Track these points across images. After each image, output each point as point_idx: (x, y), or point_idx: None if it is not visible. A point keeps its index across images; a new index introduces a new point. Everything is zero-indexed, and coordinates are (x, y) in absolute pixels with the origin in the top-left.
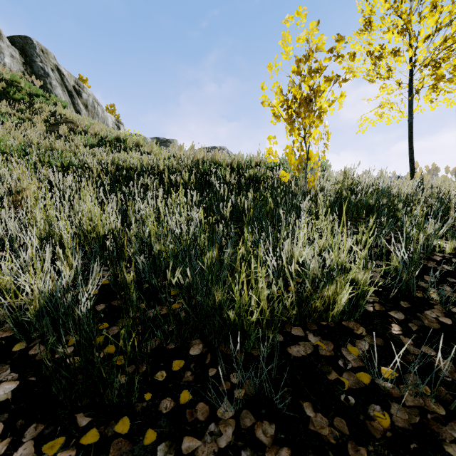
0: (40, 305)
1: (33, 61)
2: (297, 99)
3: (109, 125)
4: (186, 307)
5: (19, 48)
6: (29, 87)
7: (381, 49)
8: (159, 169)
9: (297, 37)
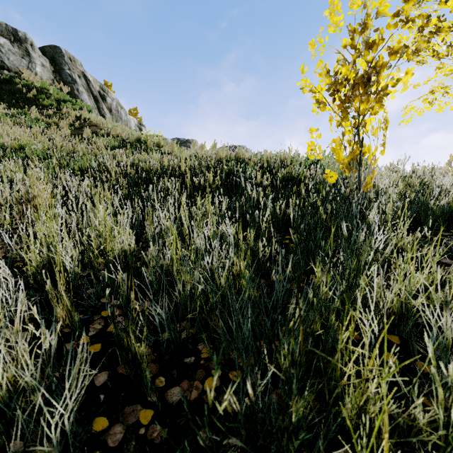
0: (0, 399)
1: (61, 69)
2: (349, 80)
3: (132, 127)
4: (241, 445)
5: (49, 58)
6: (57, 93)
7: (439, 21)
8: (180, 170)
9: (350, 2)
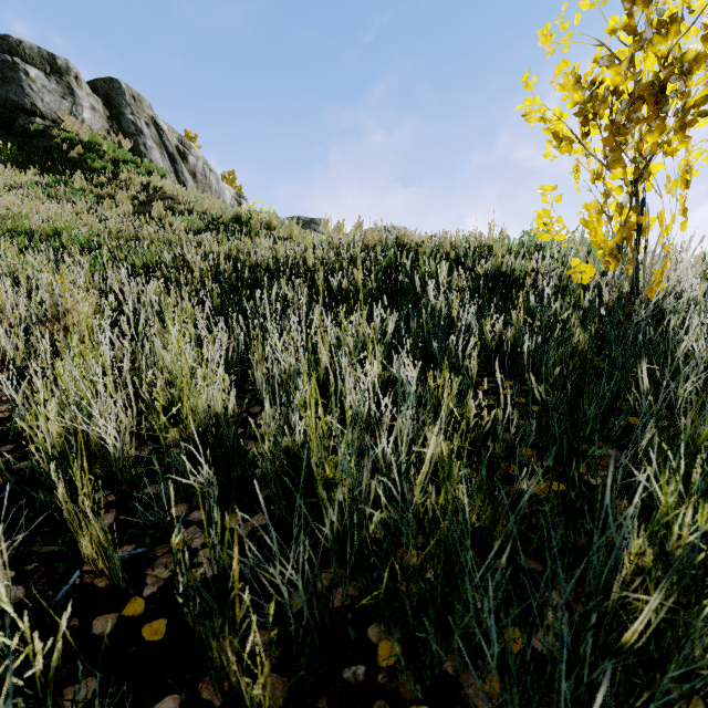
0: None
1: (121, 114)
2: (622, 93)
3: (226, 201)
4: None
5: (103, 97)
6: (114, 150)
7: None
8: (305, 265)
9: None
